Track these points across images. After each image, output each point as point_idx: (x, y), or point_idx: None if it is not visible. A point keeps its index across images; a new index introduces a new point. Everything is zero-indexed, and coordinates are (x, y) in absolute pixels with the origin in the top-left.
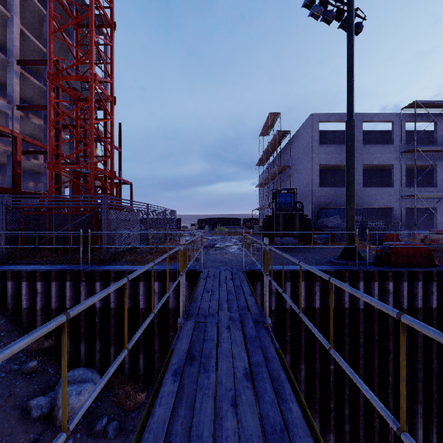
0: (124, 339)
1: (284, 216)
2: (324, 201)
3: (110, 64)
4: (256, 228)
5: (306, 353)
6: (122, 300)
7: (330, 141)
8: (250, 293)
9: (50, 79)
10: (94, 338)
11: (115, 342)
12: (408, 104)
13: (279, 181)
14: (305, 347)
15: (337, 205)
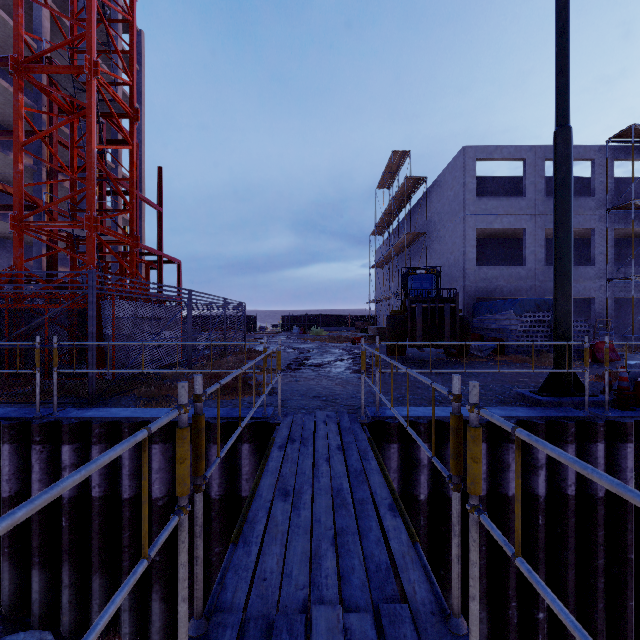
0: (120, 560)
1: (424, 311)
2: (483, 288)
3: (129, 52)
4: (372, 331)
5: (489, 586)
6: (117, 481)
7: (490, 194)
8: (390, 499)
9: (17, 71)
10: (60, 557)
11: (102, 568)
12: (620, 131)
13: (408, 258)
14: (487, 574)
15: (504, 294)
